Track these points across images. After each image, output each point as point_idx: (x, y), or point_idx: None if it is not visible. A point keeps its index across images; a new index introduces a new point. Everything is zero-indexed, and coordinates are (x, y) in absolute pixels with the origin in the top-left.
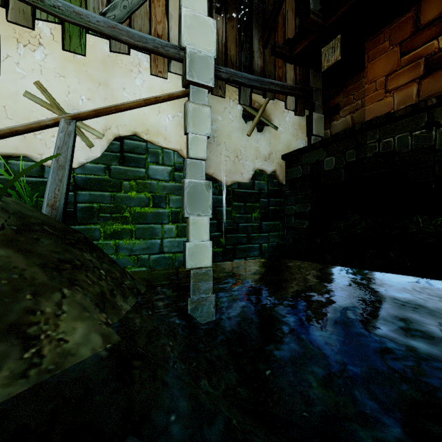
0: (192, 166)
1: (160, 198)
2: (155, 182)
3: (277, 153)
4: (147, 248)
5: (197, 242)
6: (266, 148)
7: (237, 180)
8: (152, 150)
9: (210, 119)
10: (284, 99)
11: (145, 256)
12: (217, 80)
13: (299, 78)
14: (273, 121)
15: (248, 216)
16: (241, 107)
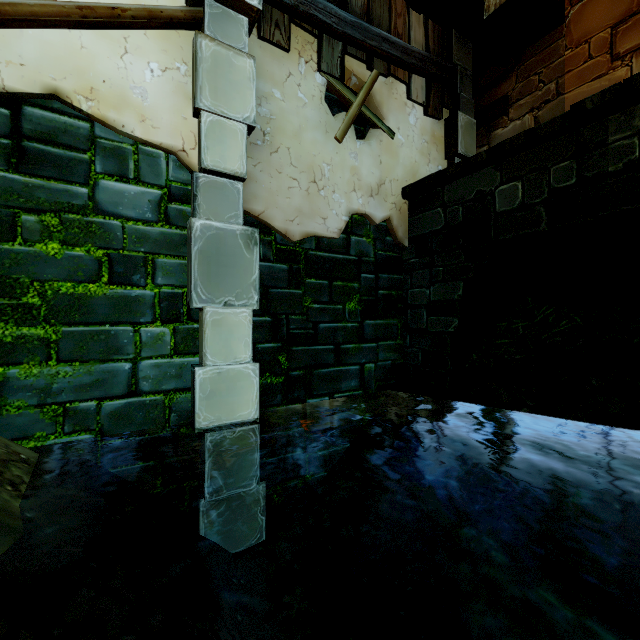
0: (211, 190)
1: (130, 262)
2: (115, 223)
3: (393, 184)
4: (93, 385)
5: (224, 367)
6: (372, 172)
7: (316, 232)
8: (107, 144)
9: (255, 86)
10: (406, 78)
11: (87, 405)
12: (270, 7)
13: (433, 44)
14: (386, 120)
15: (337, 308)
16: (323, 79)
